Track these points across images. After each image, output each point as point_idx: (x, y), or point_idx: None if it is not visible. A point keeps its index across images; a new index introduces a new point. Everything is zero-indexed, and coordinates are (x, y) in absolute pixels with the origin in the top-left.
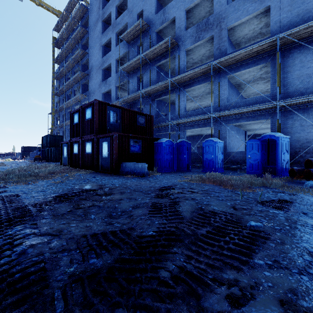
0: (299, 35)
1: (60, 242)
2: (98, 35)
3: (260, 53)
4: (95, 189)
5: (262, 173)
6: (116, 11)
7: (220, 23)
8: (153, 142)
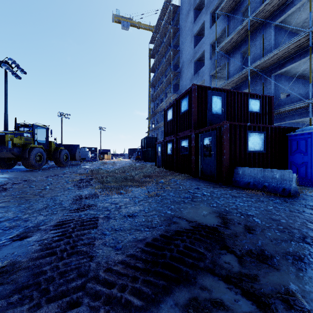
0: None
1: None
2: (189, 27)
3: None
4: (216, 227)
5: None
6: None
7: None
8: (285, 133)
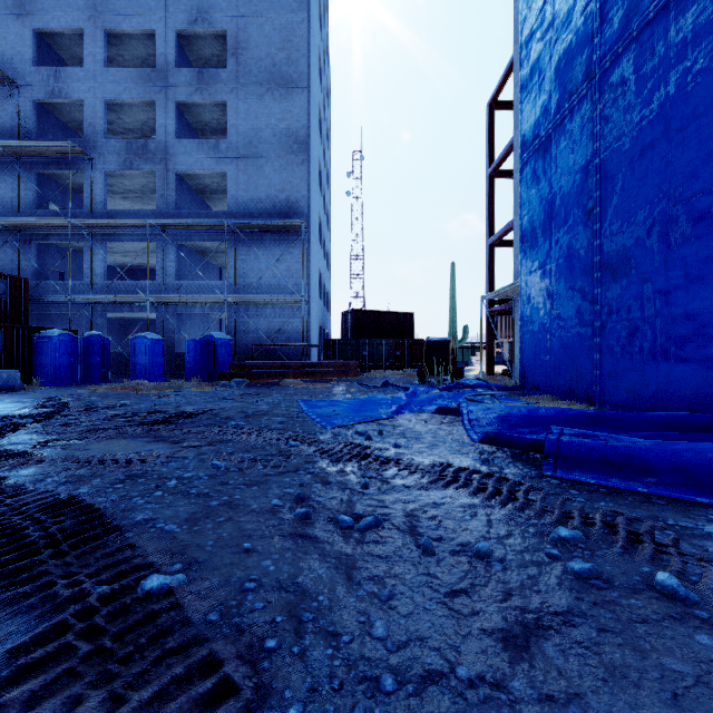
0: (250, 226)
1: None
2: None
3: (215, 228)
4: None
5: (205, 379)
6: None
7: (166, 159)
8: (32, 334)
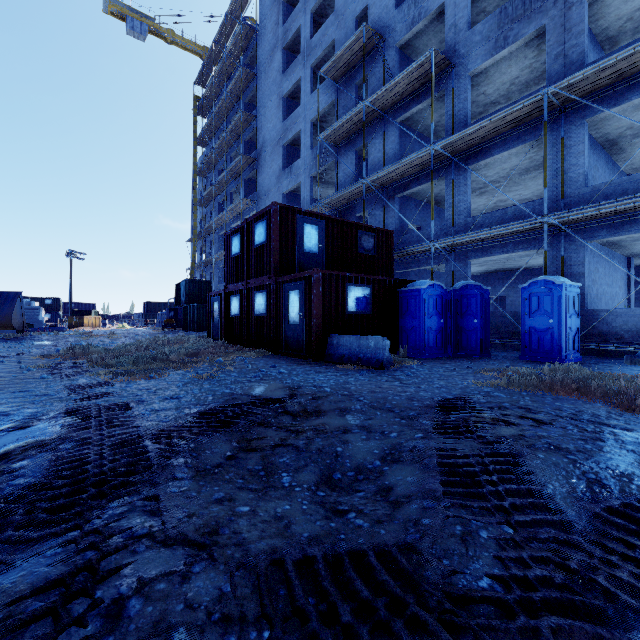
0: None
1: (214, 580)
2: (274, 78)
3: None
4: (281, 398)
5: None
6: (311, 21)
7: None
8: (397, 288)
